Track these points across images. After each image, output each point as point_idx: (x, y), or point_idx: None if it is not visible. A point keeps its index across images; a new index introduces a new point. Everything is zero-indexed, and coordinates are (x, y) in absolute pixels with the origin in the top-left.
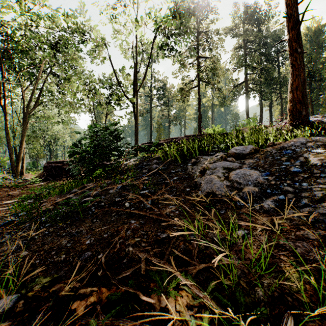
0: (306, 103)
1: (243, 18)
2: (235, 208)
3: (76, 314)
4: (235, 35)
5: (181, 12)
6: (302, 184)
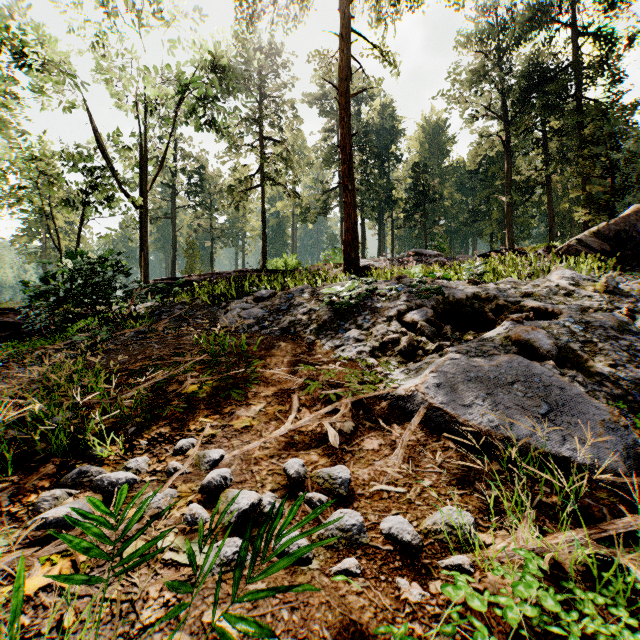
0: (357, 246)
1: (336, 84)
2: (236, 333)
3: (132, 368)
4: (324, 111)
5: (227, 71)
6: (280, 316)
